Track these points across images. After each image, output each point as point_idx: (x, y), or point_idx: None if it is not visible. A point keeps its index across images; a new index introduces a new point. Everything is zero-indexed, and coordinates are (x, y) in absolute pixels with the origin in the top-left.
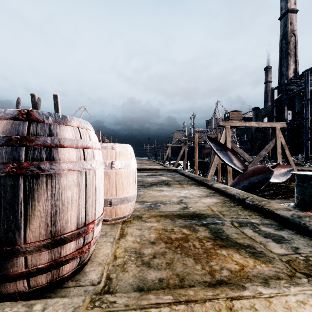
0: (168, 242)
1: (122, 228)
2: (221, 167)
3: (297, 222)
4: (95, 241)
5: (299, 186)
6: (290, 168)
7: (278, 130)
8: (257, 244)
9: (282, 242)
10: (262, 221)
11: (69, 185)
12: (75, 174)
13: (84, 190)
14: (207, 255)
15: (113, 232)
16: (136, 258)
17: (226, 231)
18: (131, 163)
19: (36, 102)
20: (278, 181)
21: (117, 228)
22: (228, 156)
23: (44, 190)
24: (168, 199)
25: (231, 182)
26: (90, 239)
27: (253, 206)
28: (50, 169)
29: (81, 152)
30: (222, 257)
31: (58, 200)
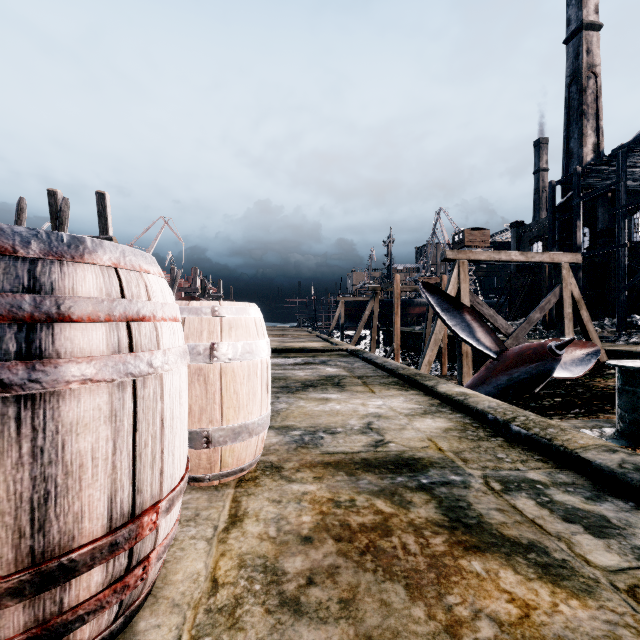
0: (344, 536)
1: (235, 500)
2: (448, 345)
3: (635, 482)
4: (162, 550)
5: (625, 393)
6: (594, 349)
7: (565, 270)
8: (552, 540)
9: (607, 532)
10: (553, 477)
11: (86, 420)
12: (104, 391)
13: (130, 430)
14: (437, 574)
15: (214, 511)
16: (266, 585)
17: (476, 505)
18: (258, 346)
19: (59, 208)
20: (568, 375)
21: (223, 500)
22: (466, 324)
23: (9, 439)
24: (342, 422)
25: (472, 378)
26: (148, 548)
27: (529, 439)
28: (28, 383)
29: (121, 331)
30: (473, 580)
31: (54, 464)
